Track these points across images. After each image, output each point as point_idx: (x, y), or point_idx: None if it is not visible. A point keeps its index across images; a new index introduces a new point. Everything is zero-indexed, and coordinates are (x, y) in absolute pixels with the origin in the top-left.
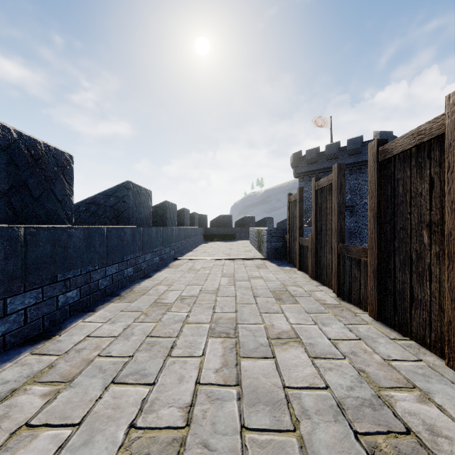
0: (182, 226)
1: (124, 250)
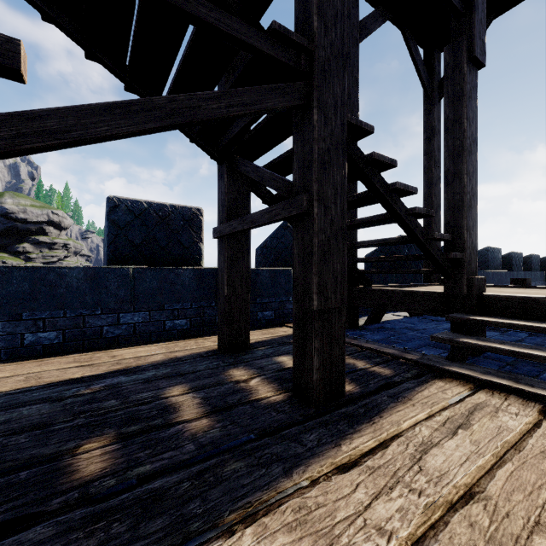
0: (528, 270)
1: (488, 282)
